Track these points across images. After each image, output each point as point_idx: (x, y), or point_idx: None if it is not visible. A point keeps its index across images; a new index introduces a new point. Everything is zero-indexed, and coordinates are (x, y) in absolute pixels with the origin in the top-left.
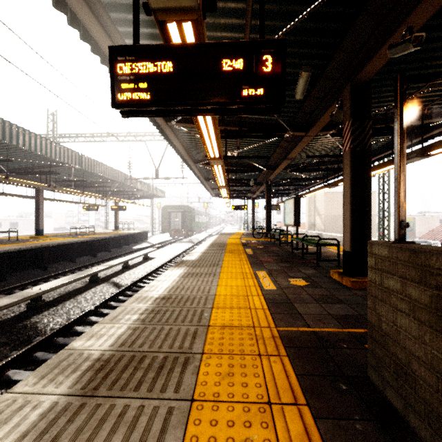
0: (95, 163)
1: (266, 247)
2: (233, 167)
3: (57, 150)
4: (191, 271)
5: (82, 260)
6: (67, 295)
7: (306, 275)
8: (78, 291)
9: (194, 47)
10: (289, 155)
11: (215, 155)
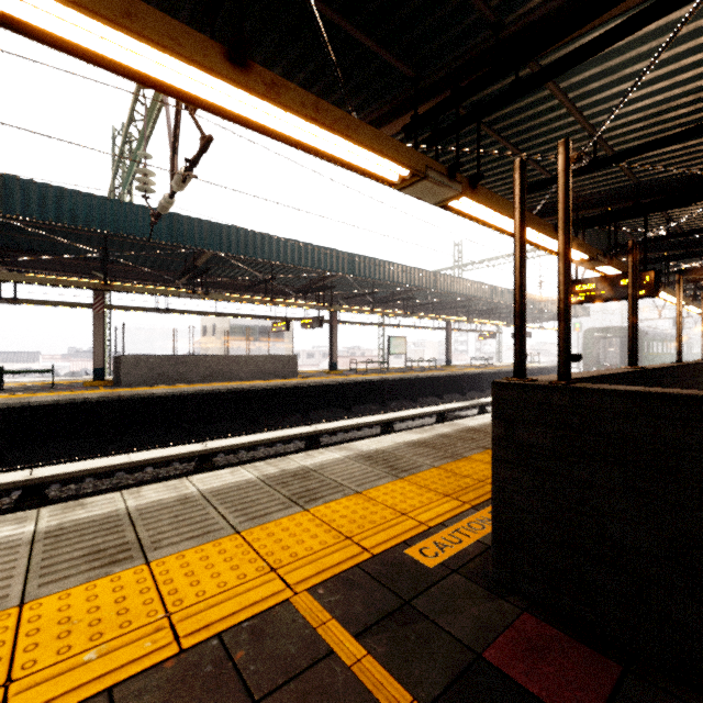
0: (503, 291)
1: None
2: (702, 275)
3: (475, 287)
4: None
5: (489, 391)
6: None
7: None
8: None
9: (605, 277)
10: None
11: None
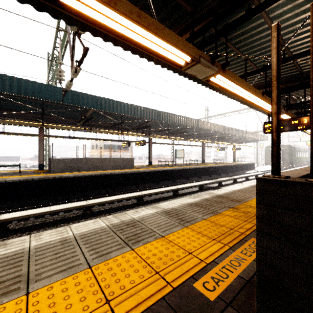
0: (229, 128)
1: None
2: None
3: (216, 126)
4: None
5: (222, 175)
6: (227, 184)
7: None
8: (230, 184)
9: (284, 120)
10: None
11: None
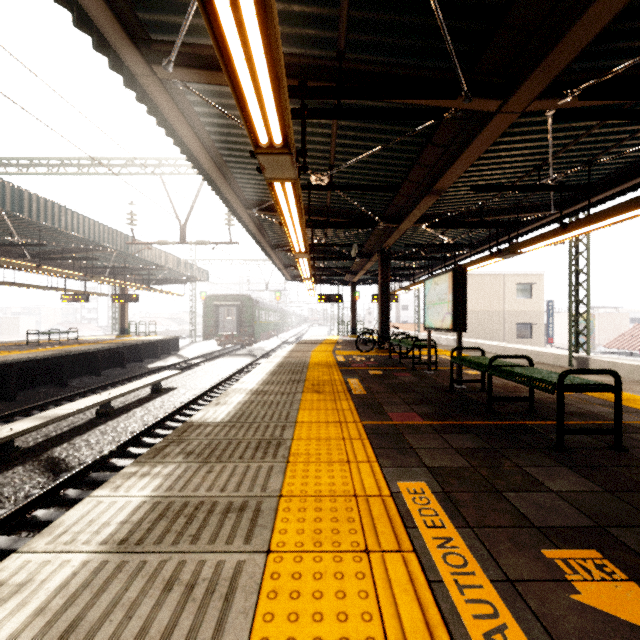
0: (57, 209)
1: (387, 373)
2: (320, 217)
3: None
4: (184, 486)
5: (33, 394)
6: None
7: (583, 513)
8: None
9: None
10: (441, 179)
11: (272, 137)
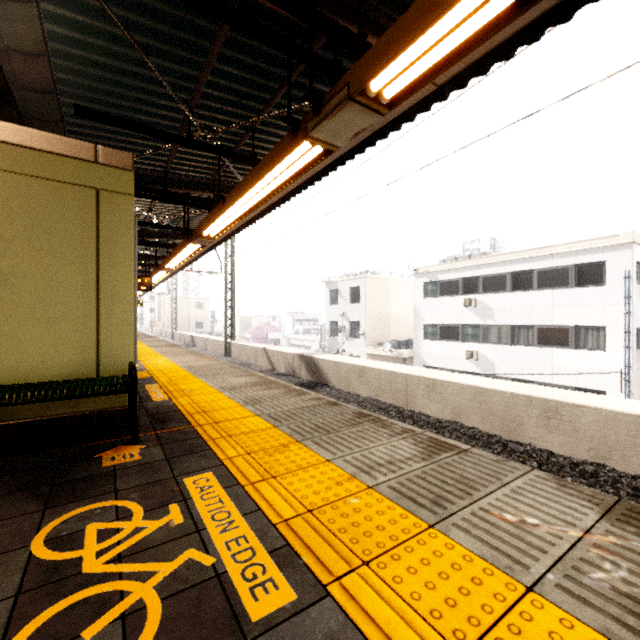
0: None
1: None
2: None
3: None
4: None
5: None
6: None
7: None
8: None
9: None
10: None
11: None
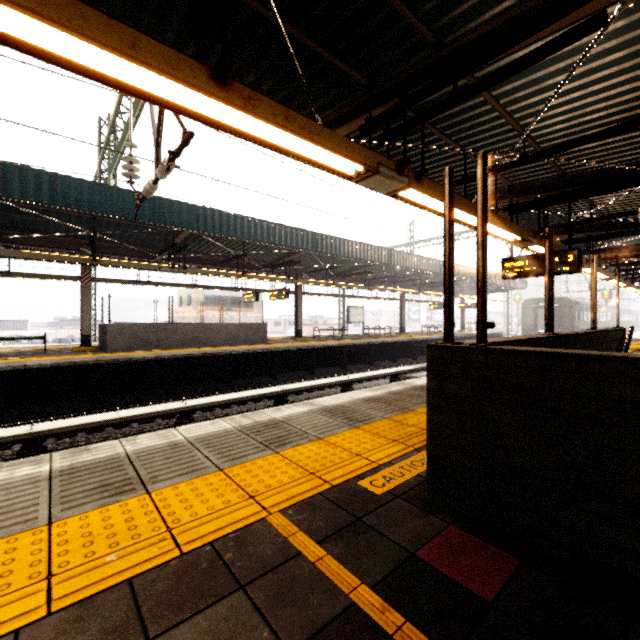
0: None
1: None
2: (623, 253)
3: (425, 263)
4: None
5: None
6: None
7: None
8: None
9: (536, 255)
10: None
11: None
